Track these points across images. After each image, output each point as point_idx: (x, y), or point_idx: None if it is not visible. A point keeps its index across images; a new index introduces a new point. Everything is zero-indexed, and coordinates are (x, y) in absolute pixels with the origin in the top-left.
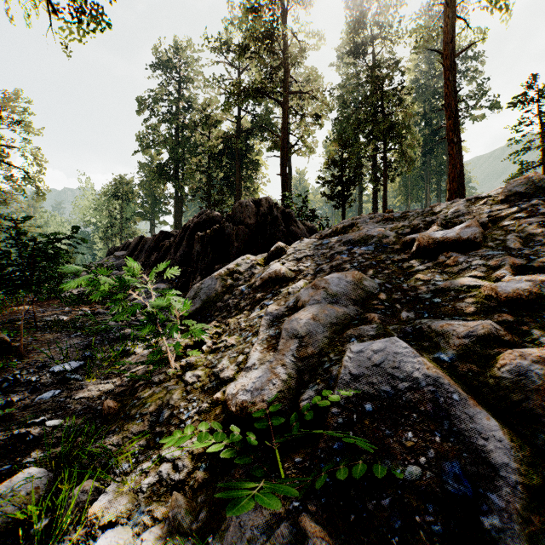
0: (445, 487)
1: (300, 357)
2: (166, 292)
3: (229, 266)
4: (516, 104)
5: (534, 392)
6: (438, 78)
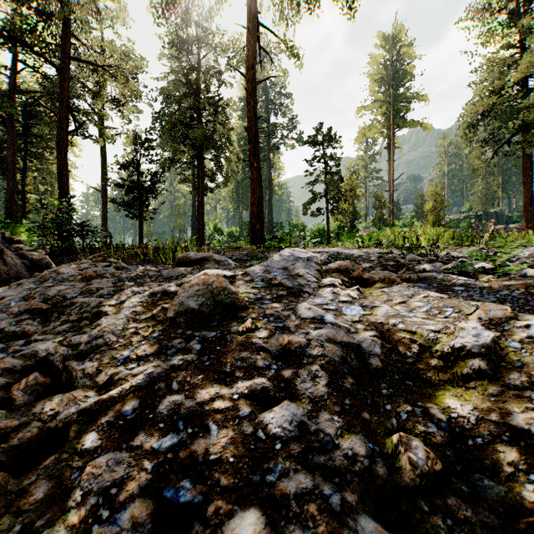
0: None
1: None
2: None
3: None
4: (310, 143)
5: None
6: (264, 103)
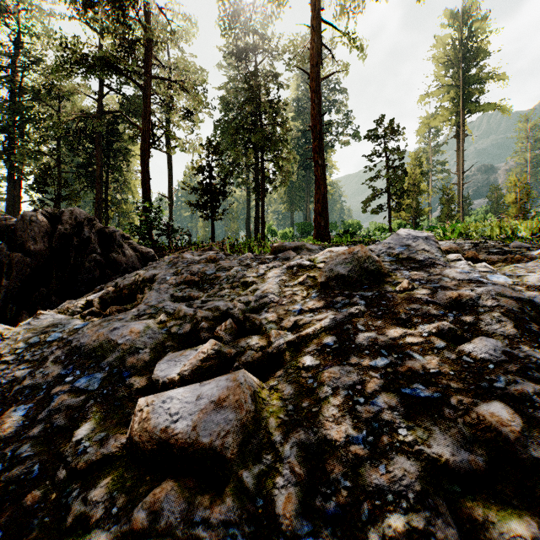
0: None
1: None
2: None
3: None
4: (370, 137)
5: None
6: None
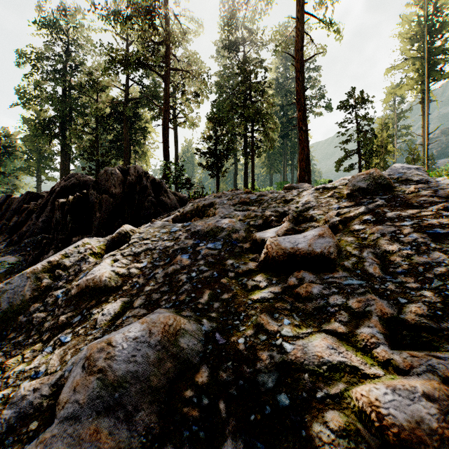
0: None
1: None
2: None
3: (52, 259)
4: (343, 107)
5: None
6: (292, 80)
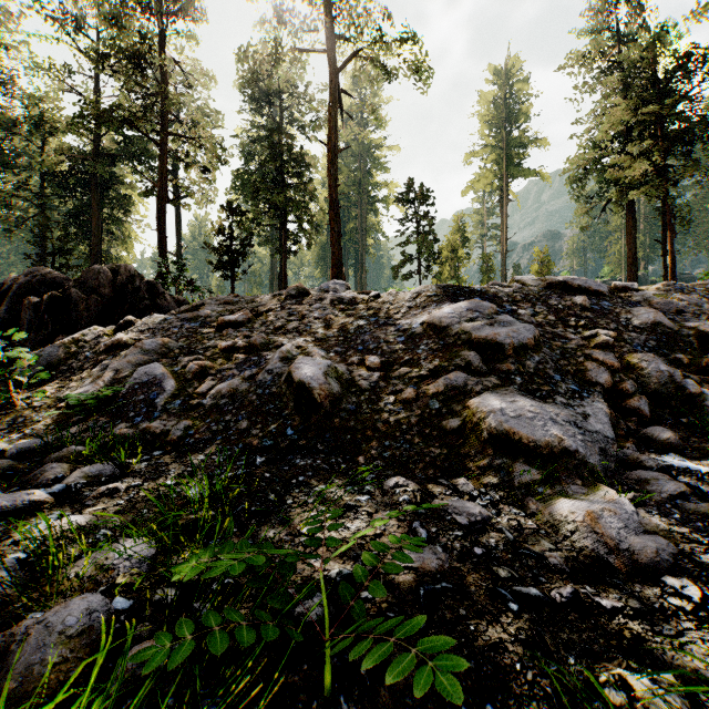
0: (150, 398)
1: (115, 378)
2: (18, 348)
3: (74, 336)
4: (401, 200)
5: (192, 373)
6: None
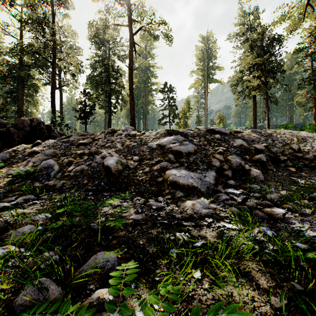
0: (48, 172)
1: (33, 165)
2: None
3: (13, 148)
4: (161, 91)
5: (65, 163)
6: None
